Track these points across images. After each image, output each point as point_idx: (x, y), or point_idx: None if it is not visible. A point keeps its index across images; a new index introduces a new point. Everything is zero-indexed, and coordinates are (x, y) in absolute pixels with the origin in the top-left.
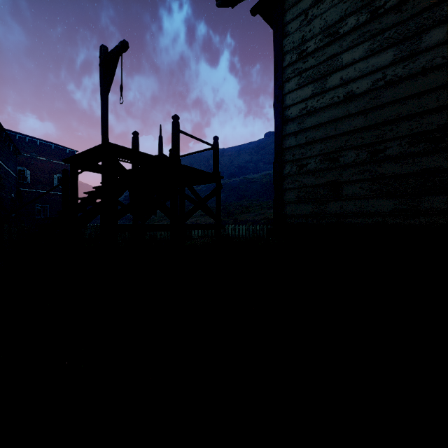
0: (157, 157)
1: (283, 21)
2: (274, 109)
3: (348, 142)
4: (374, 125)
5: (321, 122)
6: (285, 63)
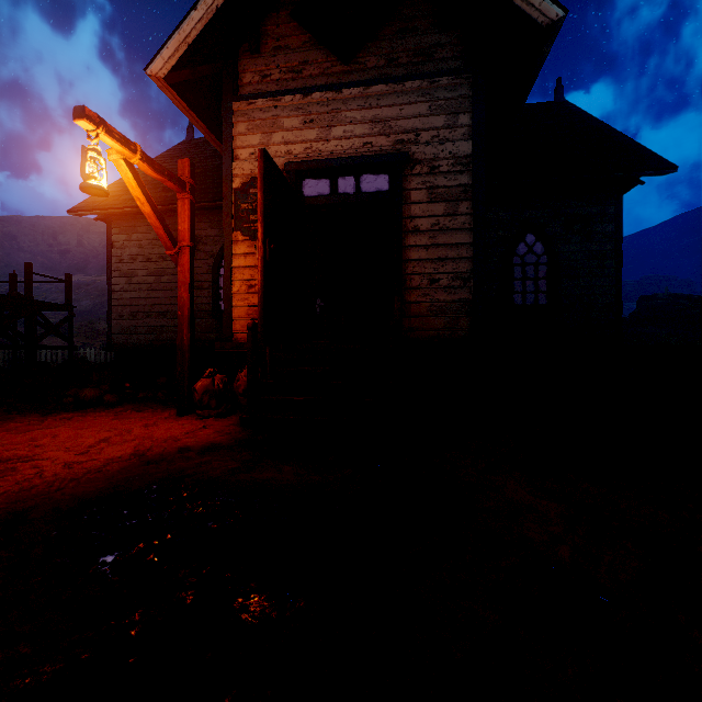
0: (14, 297)
1: (113, 239)
2: (107, 283)
3: (140, 309)
4: (149, 305)
5: (130, 297)
6: (113, 261)
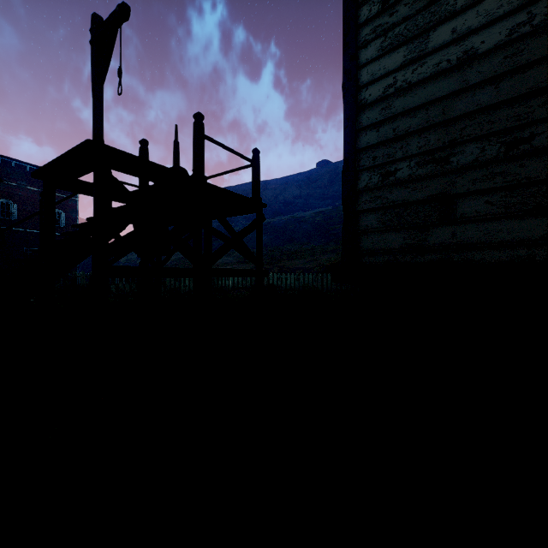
0: (170, 170)
1: None
2: (343, 91)
3: (467, 131)
4: (511, 100)
5: (420, 103)
6: (360, 19)
